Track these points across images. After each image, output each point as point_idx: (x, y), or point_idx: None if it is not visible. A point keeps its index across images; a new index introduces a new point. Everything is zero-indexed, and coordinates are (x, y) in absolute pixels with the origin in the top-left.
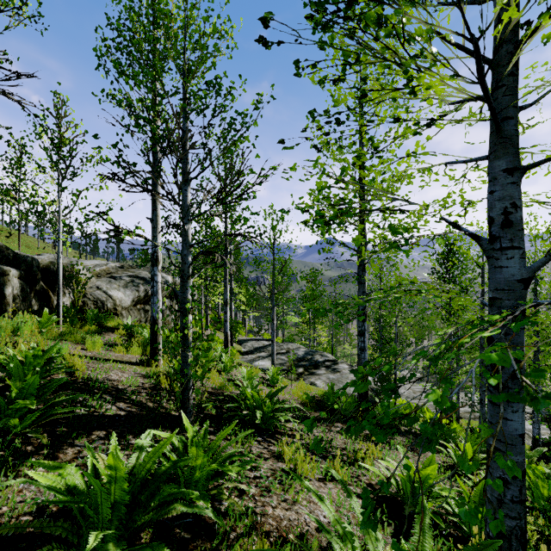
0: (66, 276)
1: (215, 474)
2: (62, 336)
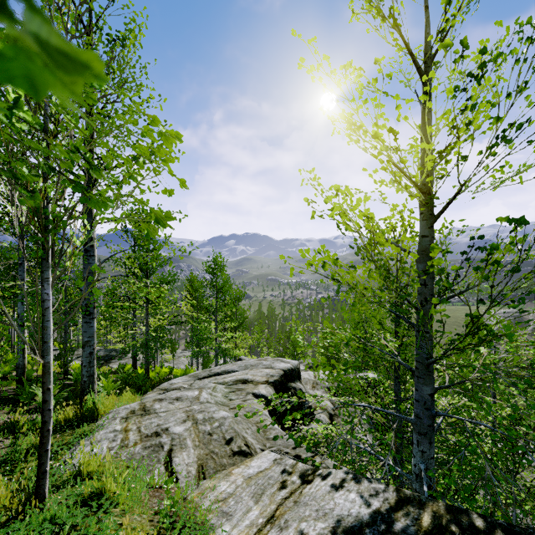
0: None
1: None
2: None
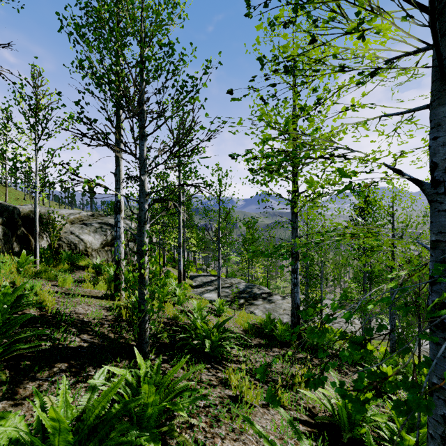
0: (44, 223)
1: (167, 408)
2: (38, 274)
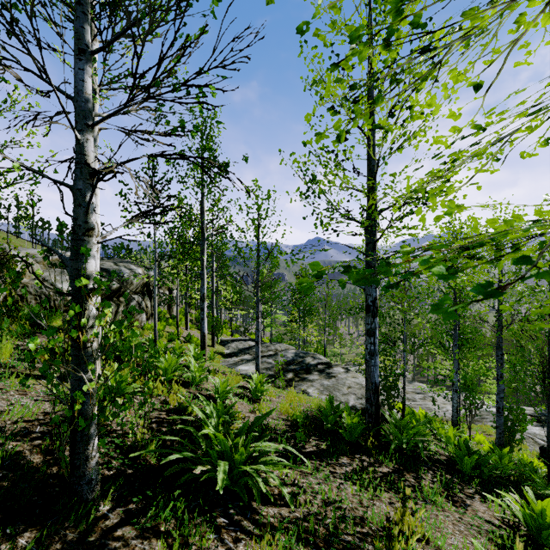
0: None
1: None
2: None
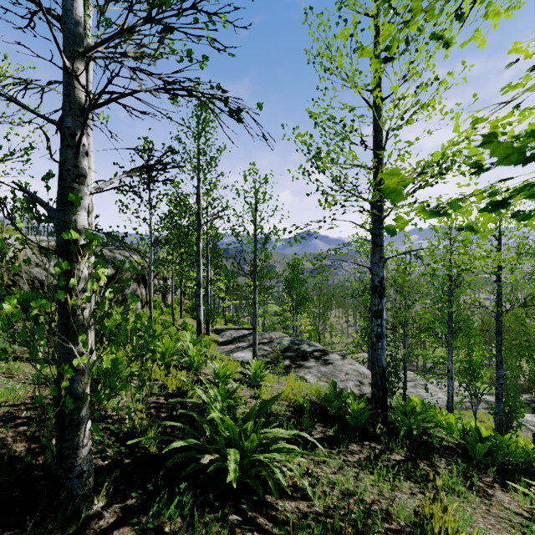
0: None
1: None
2: None
